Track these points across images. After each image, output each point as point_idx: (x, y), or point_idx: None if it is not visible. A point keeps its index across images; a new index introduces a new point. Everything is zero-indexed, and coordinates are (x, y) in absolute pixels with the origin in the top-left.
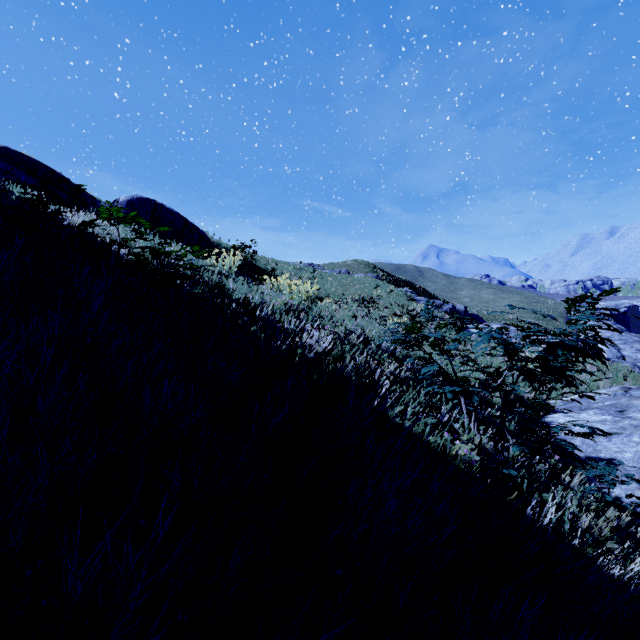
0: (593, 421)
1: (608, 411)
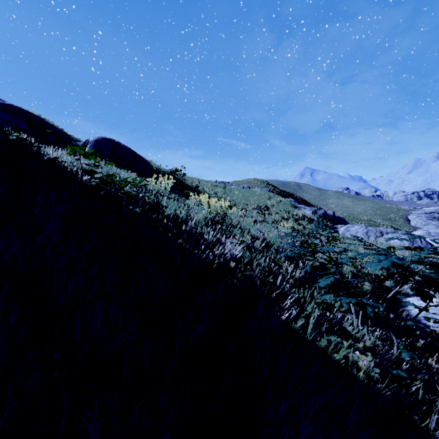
0: None
1: None
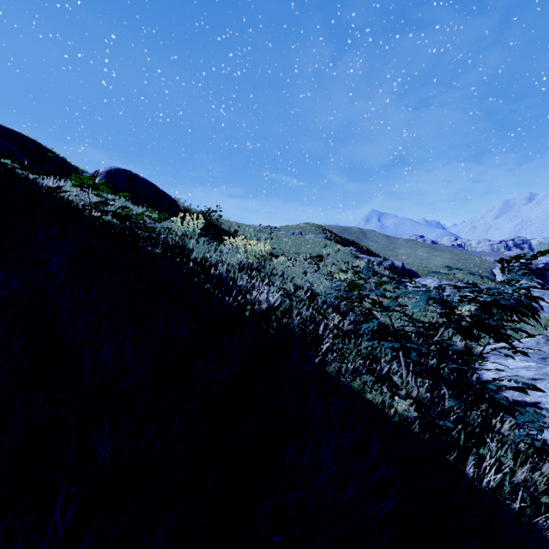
0: (518, 367)
1: (532, 358)
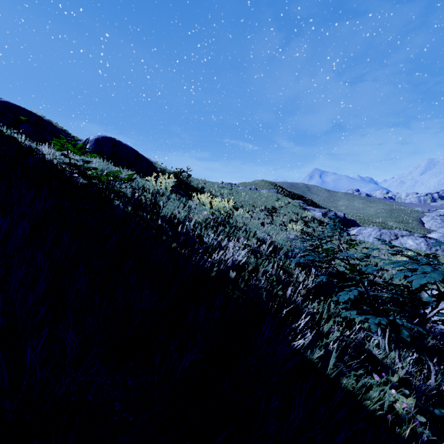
0: None
1: None
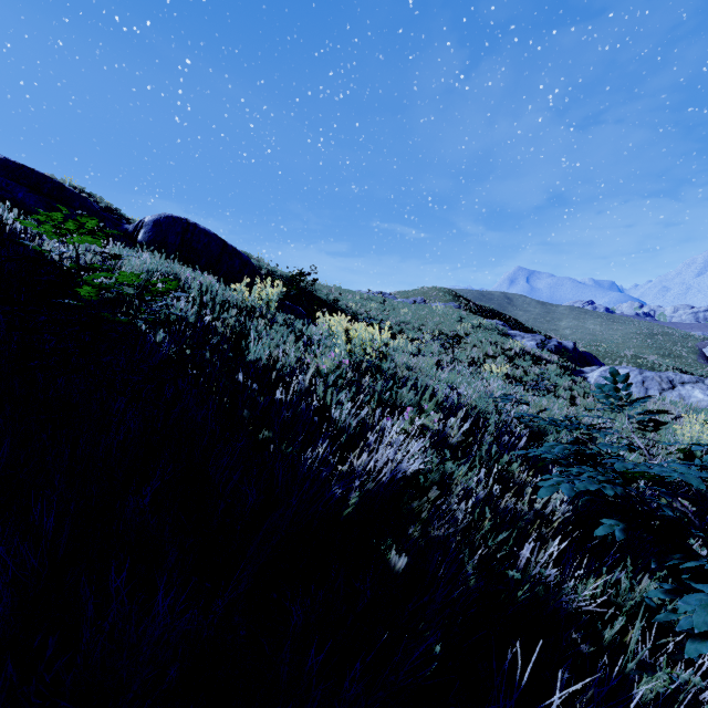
0: None
1: None
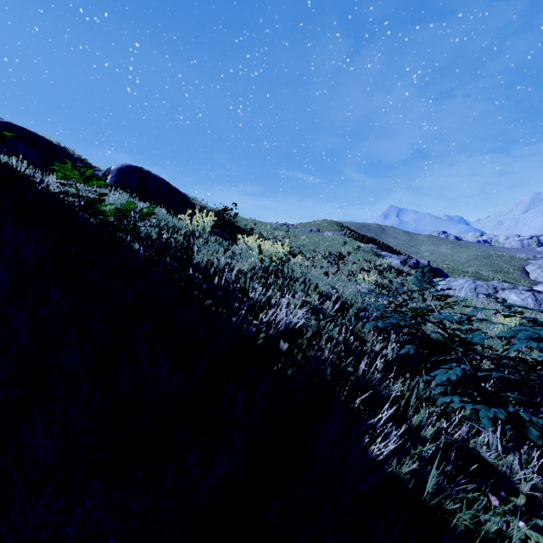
0: None
1: None
